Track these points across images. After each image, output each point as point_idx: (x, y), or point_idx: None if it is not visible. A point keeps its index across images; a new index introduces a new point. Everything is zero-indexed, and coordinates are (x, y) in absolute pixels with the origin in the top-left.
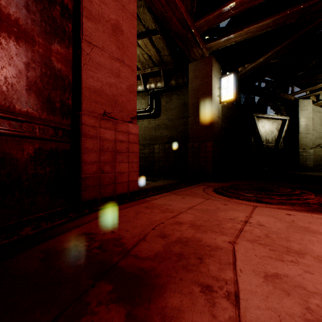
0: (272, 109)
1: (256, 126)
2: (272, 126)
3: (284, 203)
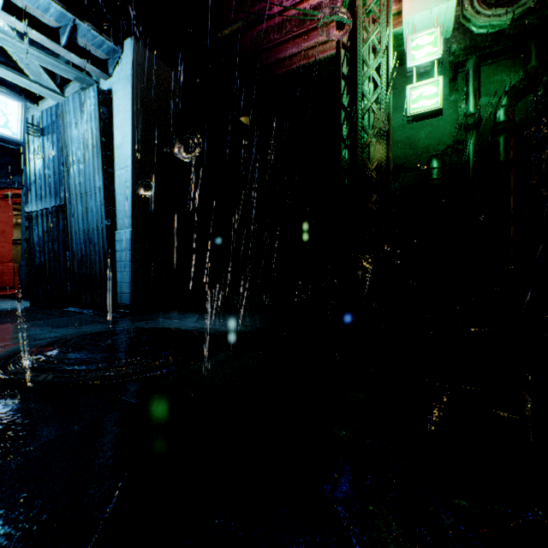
0: None
1: None
2: None
3: None
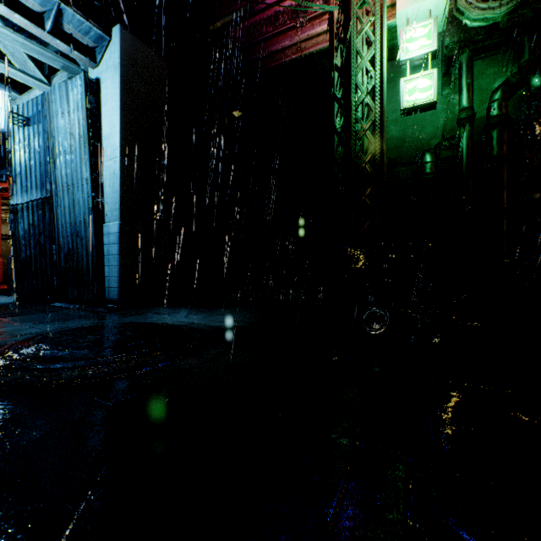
0: None
1: None
2: None
3: None
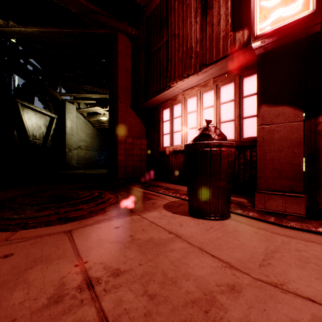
0: (41, 102)
1: (22, 116)
2: (41, 121)
3: (95, 211)
